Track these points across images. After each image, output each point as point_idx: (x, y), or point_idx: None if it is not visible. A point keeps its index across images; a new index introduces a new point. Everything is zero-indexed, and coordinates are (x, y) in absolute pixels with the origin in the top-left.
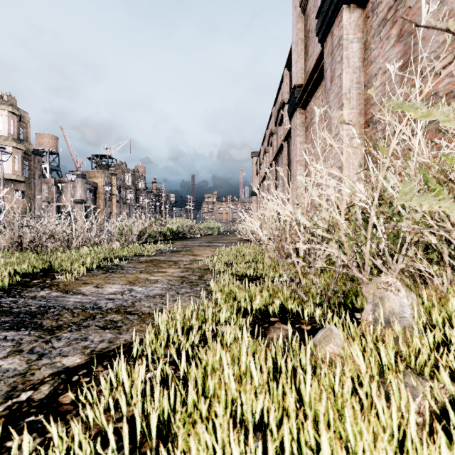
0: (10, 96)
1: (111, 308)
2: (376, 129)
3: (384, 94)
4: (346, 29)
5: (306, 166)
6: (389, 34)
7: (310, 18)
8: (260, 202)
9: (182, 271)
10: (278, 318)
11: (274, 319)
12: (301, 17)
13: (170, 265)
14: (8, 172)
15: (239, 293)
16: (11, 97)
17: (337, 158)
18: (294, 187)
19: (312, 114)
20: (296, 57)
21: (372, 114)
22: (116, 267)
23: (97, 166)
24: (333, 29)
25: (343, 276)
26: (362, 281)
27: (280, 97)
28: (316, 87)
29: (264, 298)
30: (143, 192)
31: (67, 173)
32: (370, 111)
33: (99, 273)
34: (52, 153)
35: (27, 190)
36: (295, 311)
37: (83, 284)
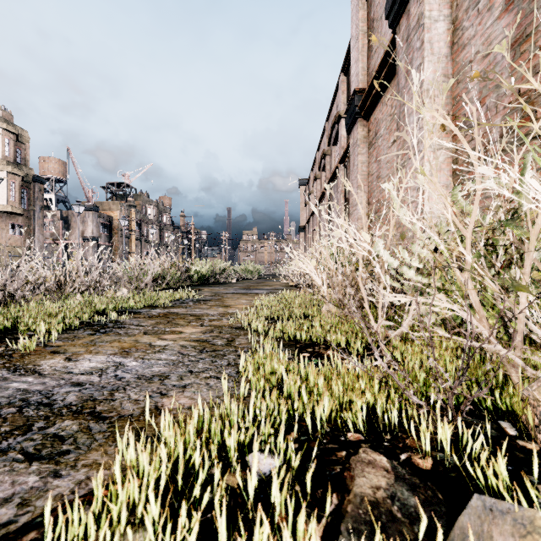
0: (5, 110)
1: (70, 406)
2: (471, 136)
3: (483, 86)
4: (429, 3)
5: (370, 191)
6: (491, 3)
7: (375, 4)
8: (309, 239)
9: (204, 331)
10: (361, 434)
11: (355, 436)
12: (363, 3)
13: (190, 321)
14: (1, 202)
15: (289, 380)
16: (7, 111)
17: (415, 177)
18: (354, 219)
19: (377, 126)
20: (356, 55)
21: (465, 115)
22: (114, 325)
23: (113, 197)
24: (410, 6)
25: (454, 345)
26: (509, 363)
27: (335, 110)
28: (383, 89)
29: (332, 392)
30: (168, 228)
31: (73, 204)
32: (462, 113)
33: (85, 334)
34: (59, 181)
35: (26, 224)
36: (395, 422)
37: (51, 353)
